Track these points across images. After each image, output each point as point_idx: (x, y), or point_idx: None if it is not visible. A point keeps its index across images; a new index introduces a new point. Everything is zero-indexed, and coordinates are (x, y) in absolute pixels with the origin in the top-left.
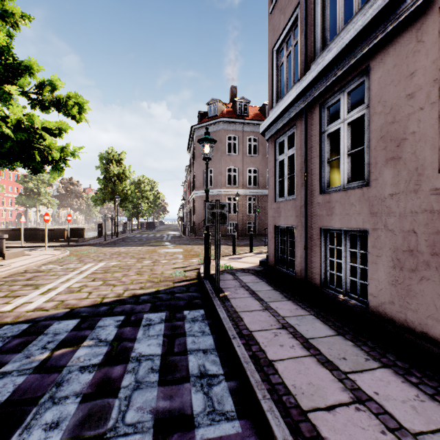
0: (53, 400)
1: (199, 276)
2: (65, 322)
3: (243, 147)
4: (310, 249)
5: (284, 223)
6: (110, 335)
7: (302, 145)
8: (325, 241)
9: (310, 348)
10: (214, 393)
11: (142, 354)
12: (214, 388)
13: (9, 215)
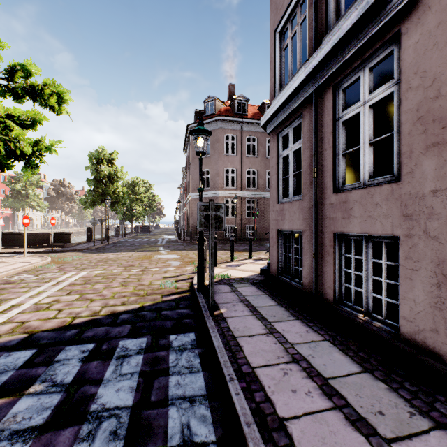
0: None
1: (192, 287)
2: (16, 353)
3: (242, 147)
4: (321, 258)
5: (288, 227)
6: (69, 374)
7: (311, 136)
8: (339, 249)
9: (332, 394)
10: None
11: (106, 406)
12: None
13: None
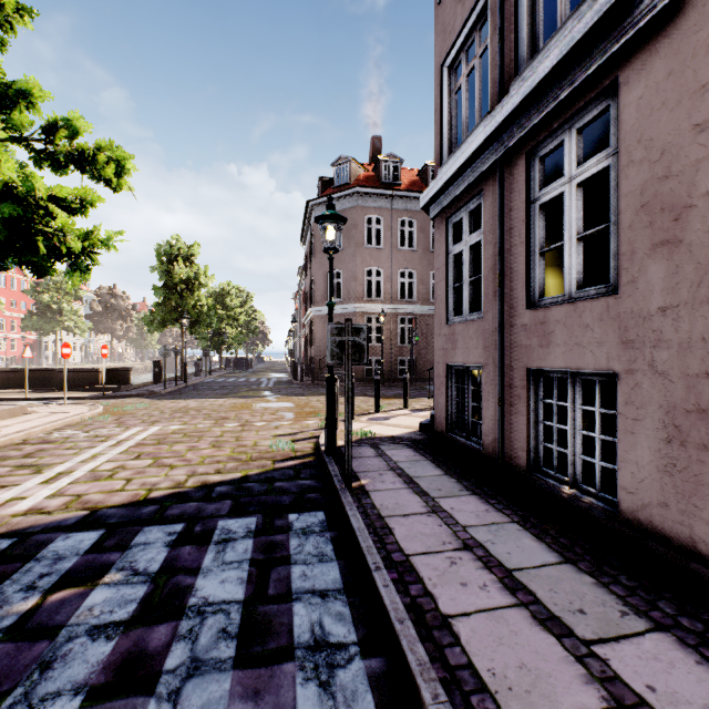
0: (29, 701)
1: (317, 449)
2: (78, 535)
3: (392, 235)
4: (509, 405)
5: (462, 360)
6: (154, 561)
7: (495, 225)
8: (536, 392)
9: (516, 589)
10: (340, 685)
11: (209, 600)
12: (340, 672)
13: (12, 347)
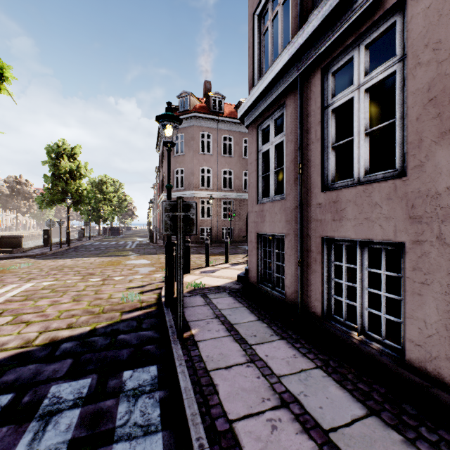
0: None
1: (159, 299)
2: None
3: (218, 146)
4: (307, 265)
5: (269, 231)
6: None
7: (295, 127)
8: (328, 256)
9: None
10: None
11: None
12: None
13: None
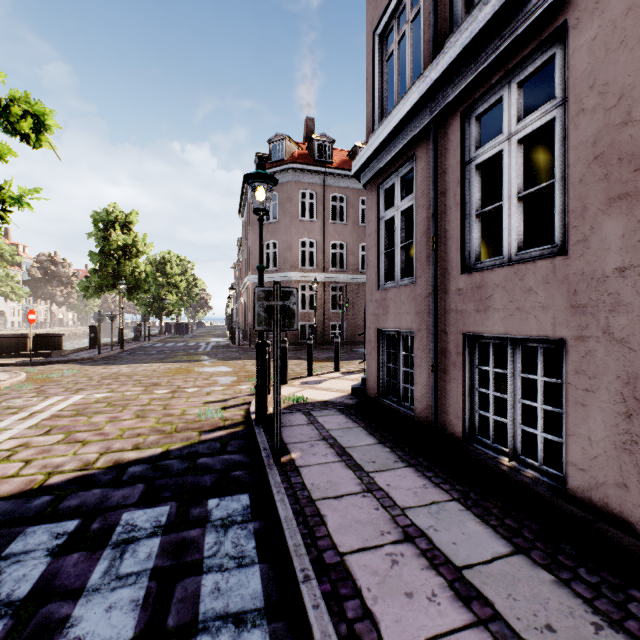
0: None
1: (248, 417)
2: None
3: (324, 209)
4: (443, 371)
5: (394, 326)
6: (25, 580)
7: (428, 188)
8: (471, 358)
9: (470, 598)
10: None
11: None
12: None
13: None
